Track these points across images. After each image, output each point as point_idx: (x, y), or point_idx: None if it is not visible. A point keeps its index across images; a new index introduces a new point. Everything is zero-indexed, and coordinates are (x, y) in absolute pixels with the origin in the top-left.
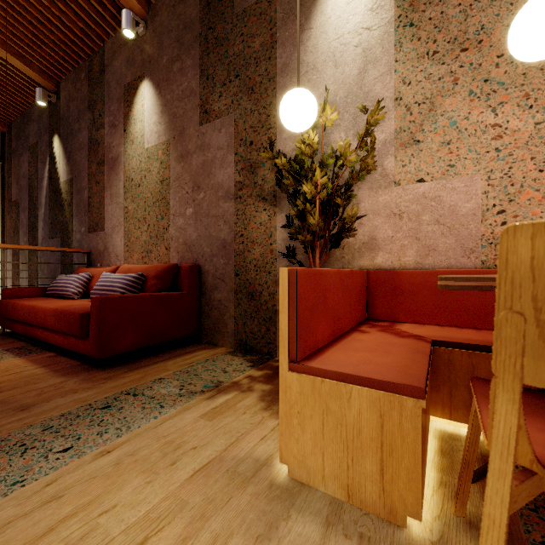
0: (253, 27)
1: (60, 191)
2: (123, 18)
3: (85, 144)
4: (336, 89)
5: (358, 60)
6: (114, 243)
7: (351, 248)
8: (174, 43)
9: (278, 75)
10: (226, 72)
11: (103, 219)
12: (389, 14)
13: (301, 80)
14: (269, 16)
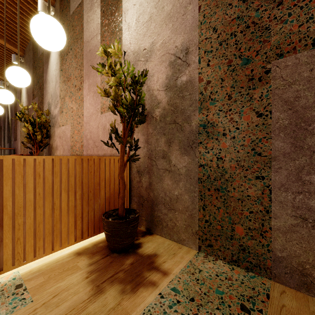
0: (40, 64)
1: (9, 123)
2: (12, 57)
3: (14, 104)
4: (52, 91)
5: (55, 80)
6: (19, 145)
7: (54, 149)
8: (28, 66)
9: (44, 83)
10: (36, 80)
11: (17, 135)
12: (59, 65)
13: (47, 86)
14: (43, 61)
